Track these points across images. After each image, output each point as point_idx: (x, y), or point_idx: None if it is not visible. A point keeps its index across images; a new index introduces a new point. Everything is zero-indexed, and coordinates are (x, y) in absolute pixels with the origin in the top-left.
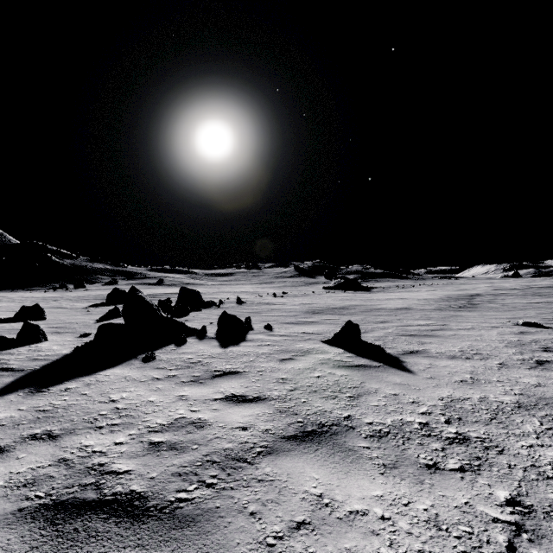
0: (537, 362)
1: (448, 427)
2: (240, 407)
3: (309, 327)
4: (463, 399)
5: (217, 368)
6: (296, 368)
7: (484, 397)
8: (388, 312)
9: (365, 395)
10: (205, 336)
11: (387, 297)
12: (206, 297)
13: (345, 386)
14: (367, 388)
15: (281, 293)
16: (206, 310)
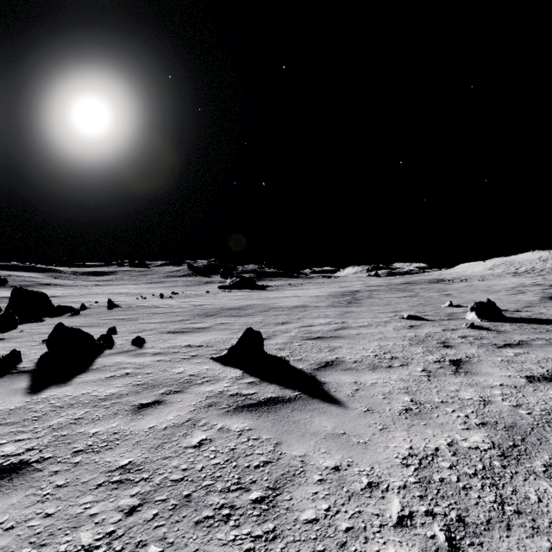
0: (453, 363)
1: None
2: None
3: (198, 337)
4: (432, 455)
5: None
6: (161, 427)
7: (451, 441)
8: (286, 311)
9: (286, 485)
10: (11, 369)
11: (283, 295)
12: (65, 301)
13: (248, 464)
14: (287, 460)
15: (170, 293)
16: (53, 320)
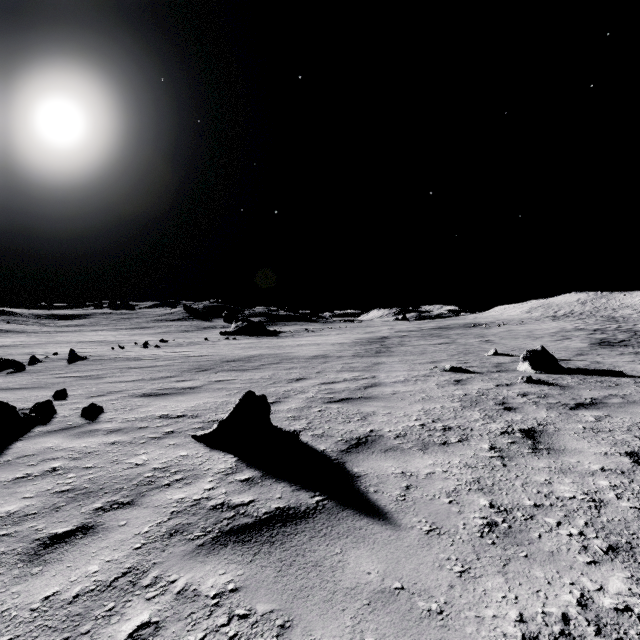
0: (526, 435)
1: None
2: None
3: (182, 402)
4: (564, 636)
5: None
6: (68, 595)
7: (581, 594)
8: (303, 362)
9: None
10: None
11: (298, 343)
12: (12, 353)
13: None
14: None
15: (158, 341)
16: None
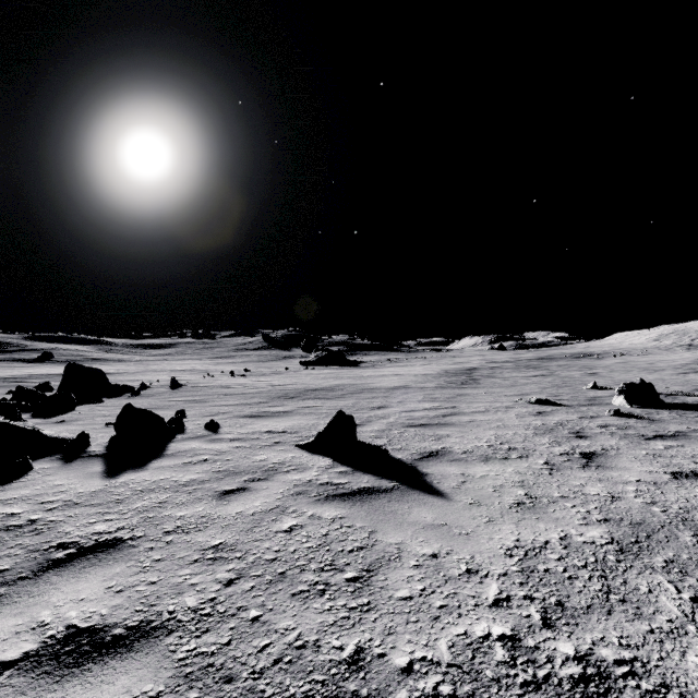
0: (584, 456)
1: (556, 639)
2: (69, 688)
3: (279, 422)
4: (540, 547)
5: (68, 537)
6: (249, 512)
7: (564, 535)
8: (384, 393)
9: (381, 568)
10: (81, 453)
11: (380, 373)
12: (122, 379)
13: (341, 549)
14: (383, 546)
15: (242, 371)
16: (112, 401)
